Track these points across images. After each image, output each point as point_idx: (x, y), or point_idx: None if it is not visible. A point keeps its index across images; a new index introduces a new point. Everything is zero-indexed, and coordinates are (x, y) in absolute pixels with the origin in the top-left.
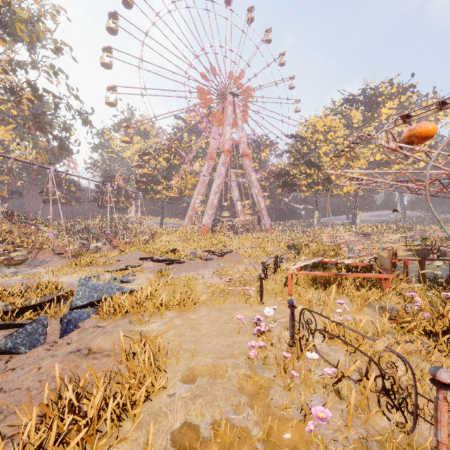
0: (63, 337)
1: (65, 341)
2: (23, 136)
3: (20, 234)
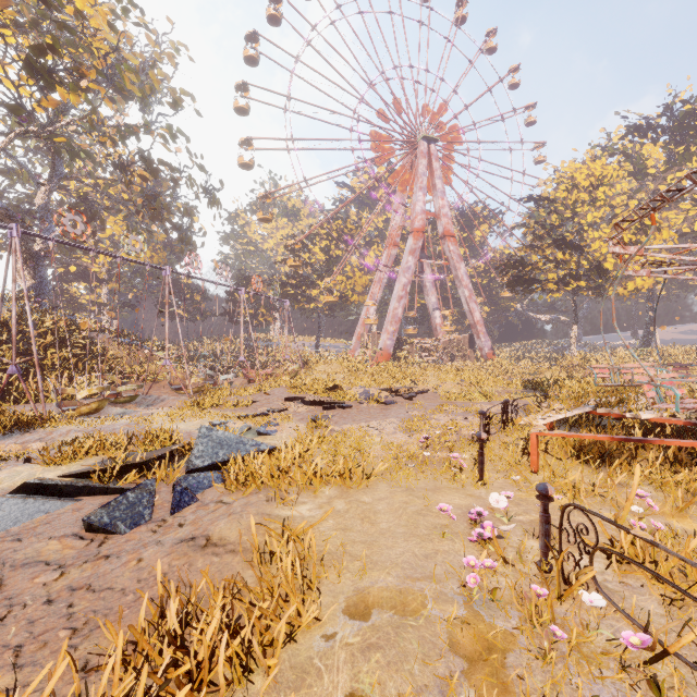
0: (175, 513)
1: (176, 520)
2: (135, 227)
3: (131, 361)
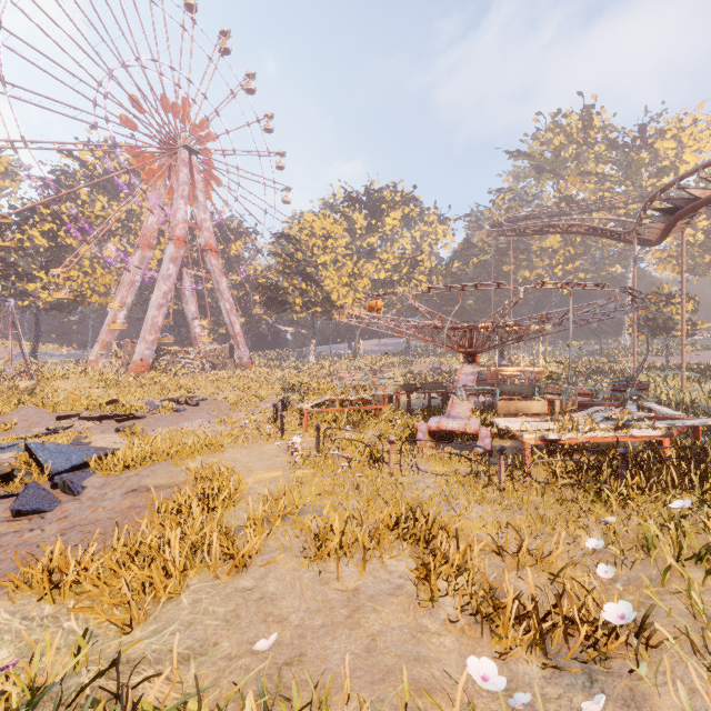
0: (80, 495)
1: (91, 496)
2: None
3: None
